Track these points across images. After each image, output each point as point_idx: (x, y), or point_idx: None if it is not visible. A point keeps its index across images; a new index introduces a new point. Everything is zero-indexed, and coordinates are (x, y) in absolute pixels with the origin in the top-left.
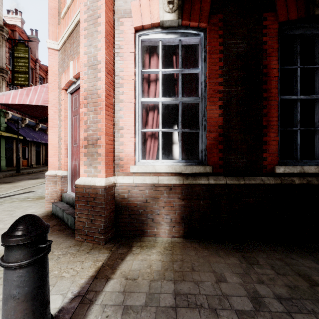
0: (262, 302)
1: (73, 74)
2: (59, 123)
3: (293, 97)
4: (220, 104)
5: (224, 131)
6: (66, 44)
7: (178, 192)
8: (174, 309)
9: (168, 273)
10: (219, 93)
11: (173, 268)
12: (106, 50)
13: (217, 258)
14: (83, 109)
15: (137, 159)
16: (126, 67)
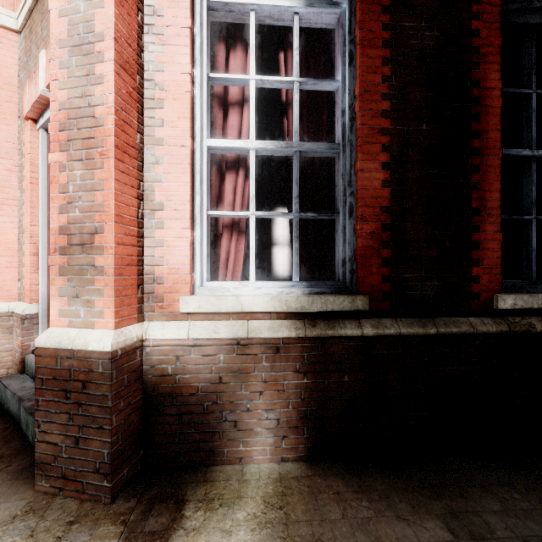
0: None
1: (45, 79)
2: (19, 195)
3: (525, 153)
4: (385, 159)
5: (392, 219)
6: (33, 16)
7: (295, 356)
8: None
9: None
10: (383, 135)
11: None
12: (119, 9)
13: (396, 526)
14: (57, 156)
15: (199, 280)
16: (172, 61)
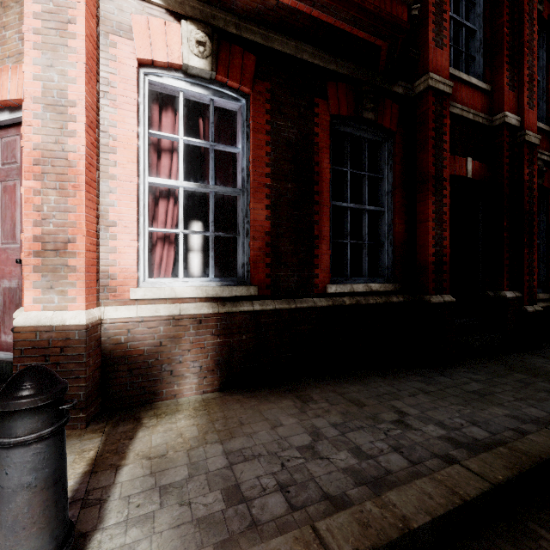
0: (320, 433)
1: None
2: None
3: (344, 205)
4: (267, 203)
5: (272, 240)
6: None
7: (212, 325)
8: (229, 468)
9: (210, 436)
10: (266, 188)
11: (216, 429)
12: (87, 86)
13: (268, 405)
14: (32, 183)
15: (142, 276)
16: (123, 121)
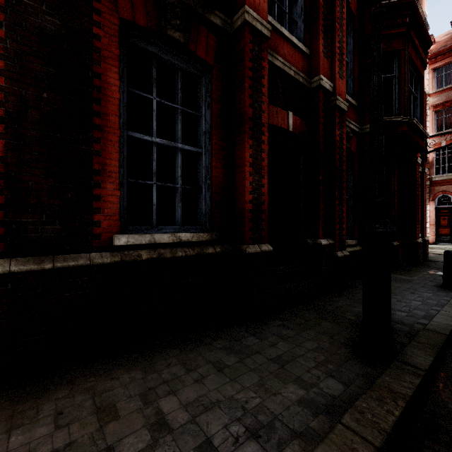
0: None
1: None
2: None
3: (146, 138)
4: None
5: (7, 169)
6: None
7: None
8: None
9: None
10: None
11: None
12: None
13: None
14: None
15: None
16: None
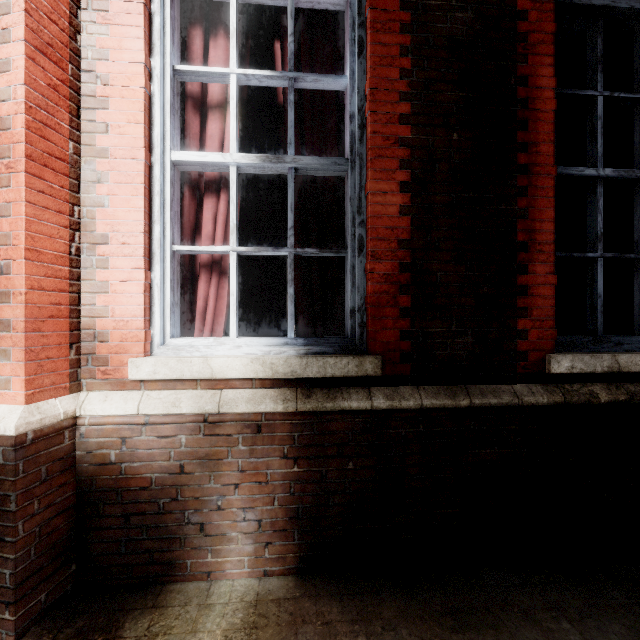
0: None
1: None
2: None
3: (587, 173)
4: (404, 178)
5: (413, 257)
6: None
7: (282, 437)
8: None
9: None
10: (401, 146)
11: None
12: None
13: None
14: None
15: (158, 336)
16: (119, 47)
